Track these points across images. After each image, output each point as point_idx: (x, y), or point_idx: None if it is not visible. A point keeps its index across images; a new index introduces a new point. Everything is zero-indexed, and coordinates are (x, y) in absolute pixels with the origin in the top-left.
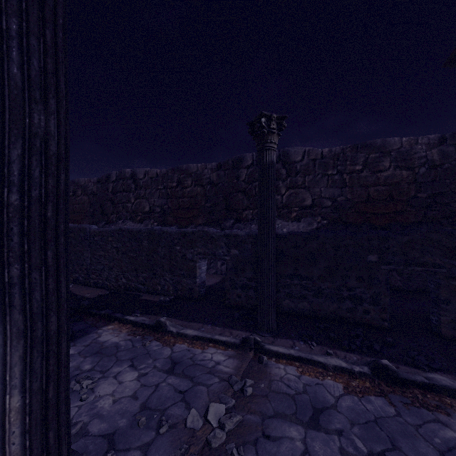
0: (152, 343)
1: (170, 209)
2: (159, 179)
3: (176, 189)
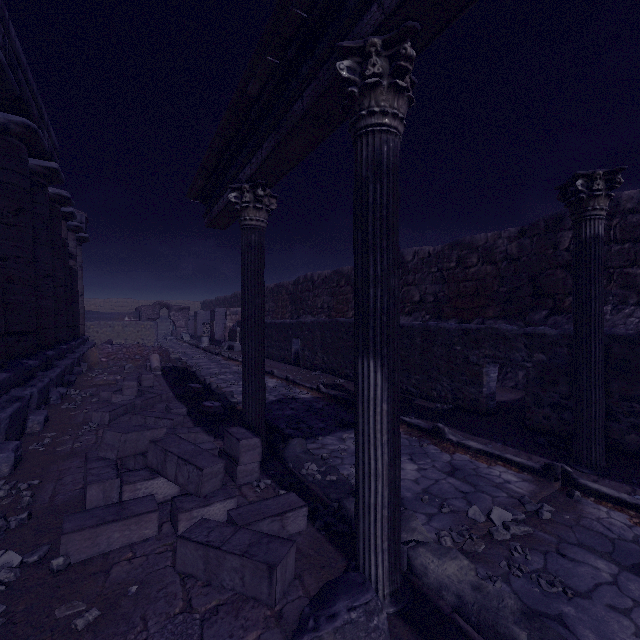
0: (430, 446)
1: (447, 297)
2: (431, 260)
3: (455, 270)
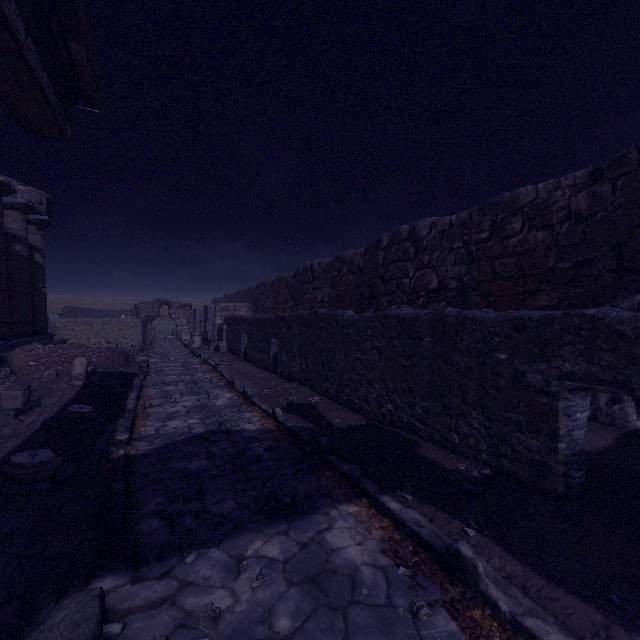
0: (437, 619)
1: (476, 281)
2: (454, 232)
3: (487, 243)
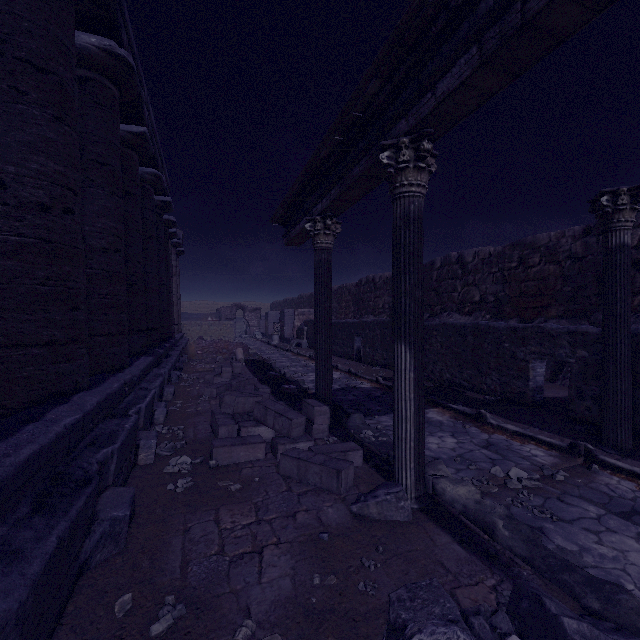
0: (471, 428)
1: (508, 297)
2: (492, 260)
3: (516, 270)
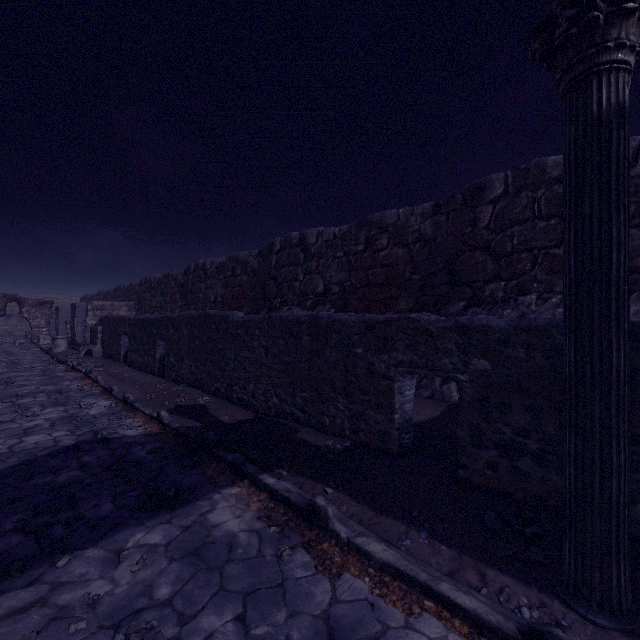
0: (296, 556)
1: (354, 287)
2: (337, 242)
3: (363, 254)
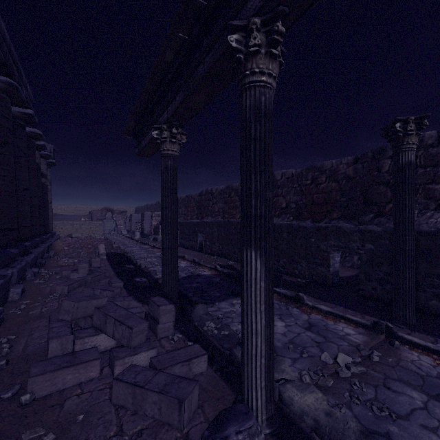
0: (293, 309)
1: (304, 204)
2: (294, 179)
3: (310, 186)
